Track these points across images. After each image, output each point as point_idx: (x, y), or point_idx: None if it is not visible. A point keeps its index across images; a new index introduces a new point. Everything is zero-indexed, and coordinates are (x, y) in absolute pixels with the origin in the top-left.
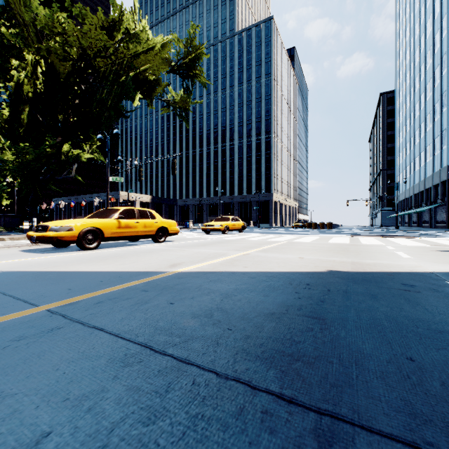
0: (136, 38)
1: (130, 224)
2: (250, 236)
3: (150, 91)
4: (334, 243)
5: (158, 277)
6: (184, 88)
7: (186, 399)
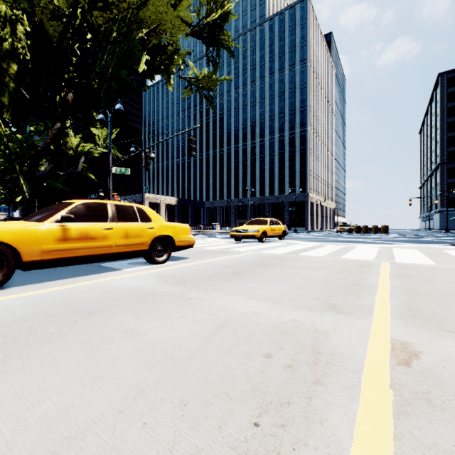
0: None
1: (93, 233)
2: (300, 246)
3: (167, 64)
4: None
5: None
6: (208, 59)
7: None
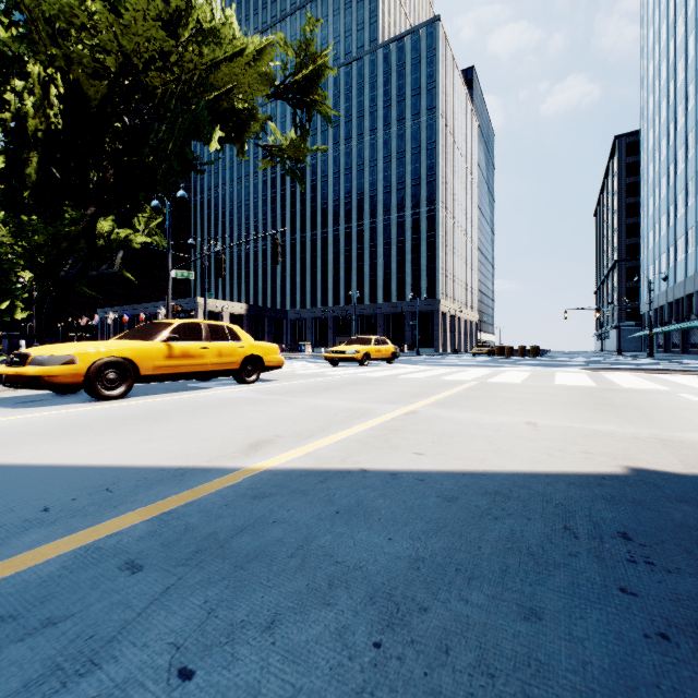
0: (214, 36)
1: (192, 351)
2: (407, 369)
3: (240, 130)
4: (570, 386)
5: (201, 493)
6: (295, 125)
7: None
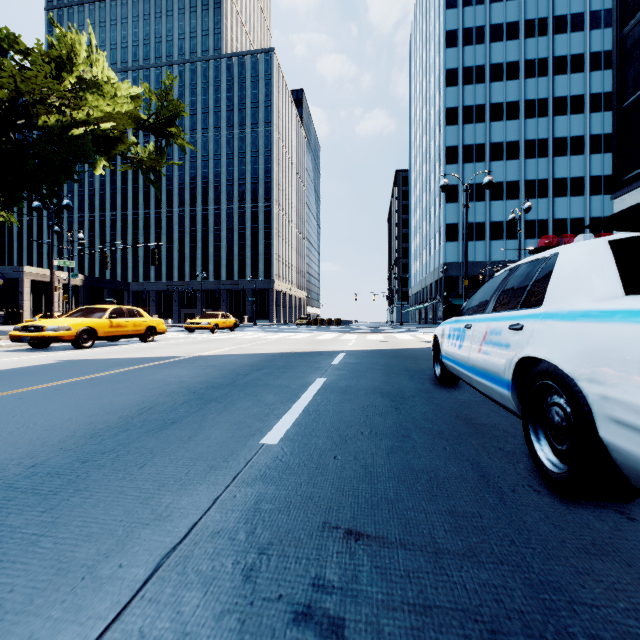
0: (98, 89)
1: (121, 324)
2: (243, 334)
3: (109, 146)
4: (318, 339)
5: (186, 357)
6: (157, 148)
7: (228, 369)
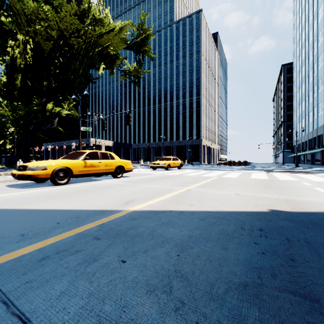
0: (100, 22)
1: (94, 164)
2: (187, 171)
3: (111, 63)
4: (257, 179)
5: (112, 218)
6: (136, 61)
7: None
